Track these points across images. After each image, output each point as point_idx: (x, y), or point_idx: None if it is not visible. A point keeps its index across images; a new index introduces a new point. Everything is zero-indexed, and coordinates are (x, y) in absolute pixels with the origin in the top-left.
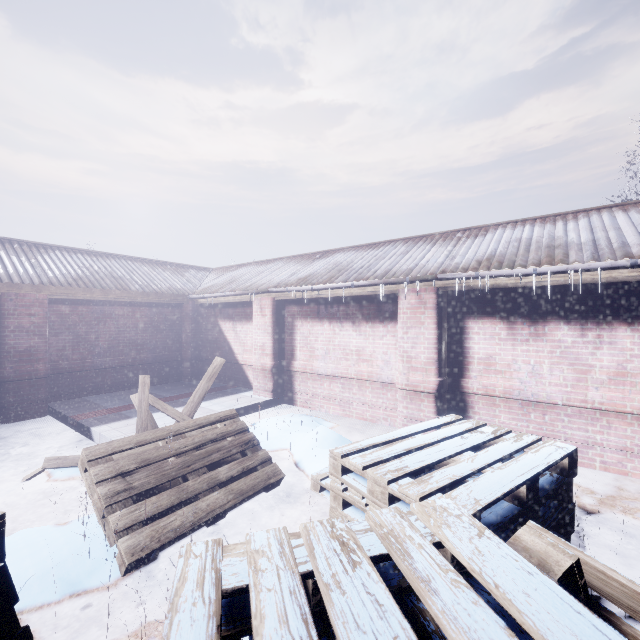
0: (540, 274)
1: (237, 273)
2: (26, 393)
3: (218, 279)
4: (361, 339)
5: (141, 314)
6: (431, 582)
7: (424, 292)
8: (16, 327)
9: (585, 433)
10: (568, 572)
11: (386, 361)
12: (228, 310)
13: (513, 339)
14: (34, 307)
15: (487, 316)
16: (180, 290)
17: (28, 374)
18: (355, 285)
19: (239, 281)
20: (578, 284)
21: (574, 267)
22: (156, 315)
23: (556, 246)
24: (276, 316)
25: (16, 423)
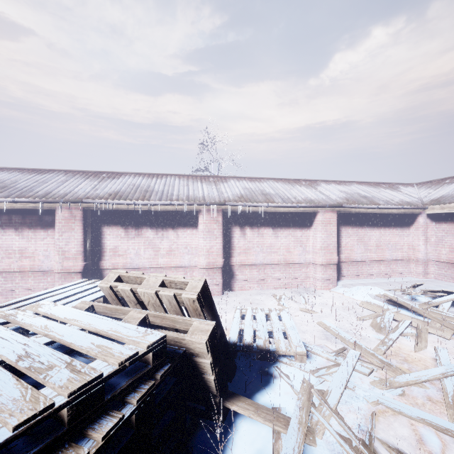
0: (137, 204)
1: None
2: None
3: None
4: (24, 241)
5: None
6: (23, 319)
7: (74, 209)
8: None
9: None
10: (88, 309)
11: (47, 256)
12: None
13: (128, 237)
14: None
15: (114, 225)
16: None
17: None
18: (17, 201)
19: None
20: (155, 210)
21: (150, 203)
22: None
23: (148, 191)
24: None
25: None
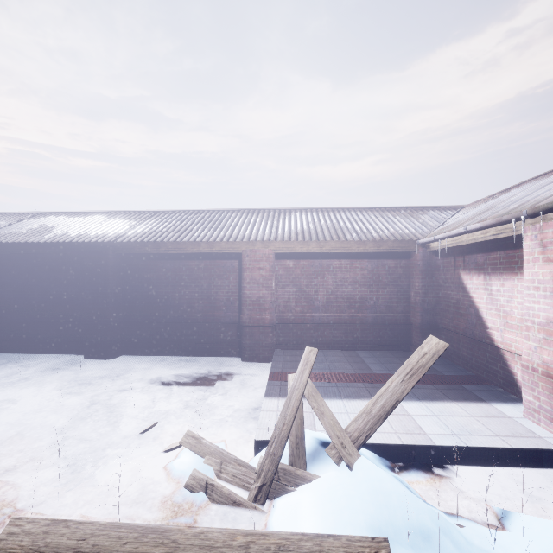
0: None
1: (498, 199)
2: (257, 338)
3: (465, 214)
4: None
5: (359, 266)
6: None
7: None
8: (250, 279)
9: None
10: None
11: None
12: (475, 256)
13: None
14: (262, 261)
15: None
16: (406, 235)
17: (258, 321)
18: None
19: (497, 207)
20: None
21: None
22: (377, 267)
23: None
24: None
25: (250, 363)
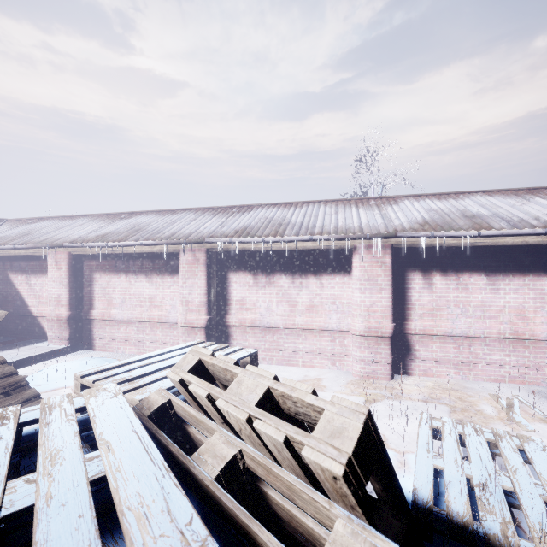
0: (267, 242)
1: (35, 226)
2: None
3: (11, 231)
4: (153, 288)
5: None
6: (51, 423)
7: (198, 251)
8: None
9: (295, 345)
10: (161, 407)
11: (173, 306)
12: (20, 263)
13: (257, 286)
14: None
15: (242, 270)
16: None
17: None
18: (144, 244)
19: (35, 234)
20: (291, 250)
21: (283, 239)
22: None
23: (283, 224)
24: (73, 269)
25: None
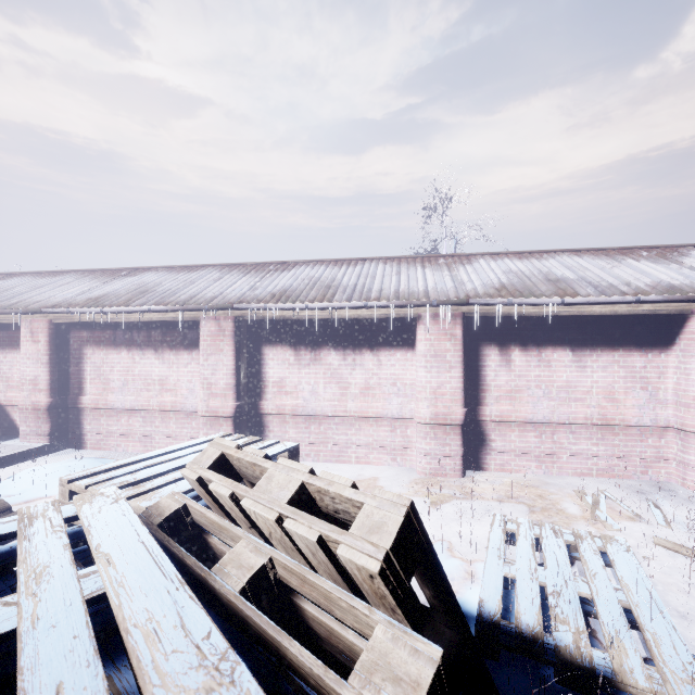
0: (311, 309)
1: (2, 285)
2: None
3: None
4: (165, 367)
5: None
6: (34, 535)
7: (223, 320)
8: None
9: (346, 436)
10: (175, 513)
11: (191, 389)
12: None
13: (299, 364)
14: None
15: (280, 344)
16: None
17: None
18: (153, 310)
19: (1, 296)
20: (342, 319)
21: (332, 305)
22: None
23: (332, 287)
24: (55, 342)
25: None
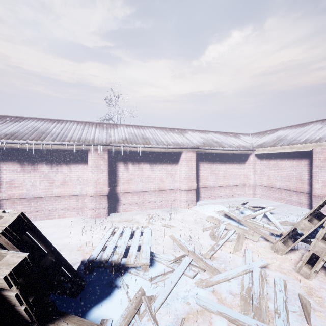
0: (30, 144)
1: None
2: None
3: None
4: None
5: None
6: None
7: None
8: None
9: (53, 206)
10: None
11: None
12: None
13: (24, 171)
14: None
15: (11, 161)
16: None
17: None
18: None
19: None
20: (50, 149)
21: (43, 142)
22: None
23: (45, 133)
24: None
25: None
